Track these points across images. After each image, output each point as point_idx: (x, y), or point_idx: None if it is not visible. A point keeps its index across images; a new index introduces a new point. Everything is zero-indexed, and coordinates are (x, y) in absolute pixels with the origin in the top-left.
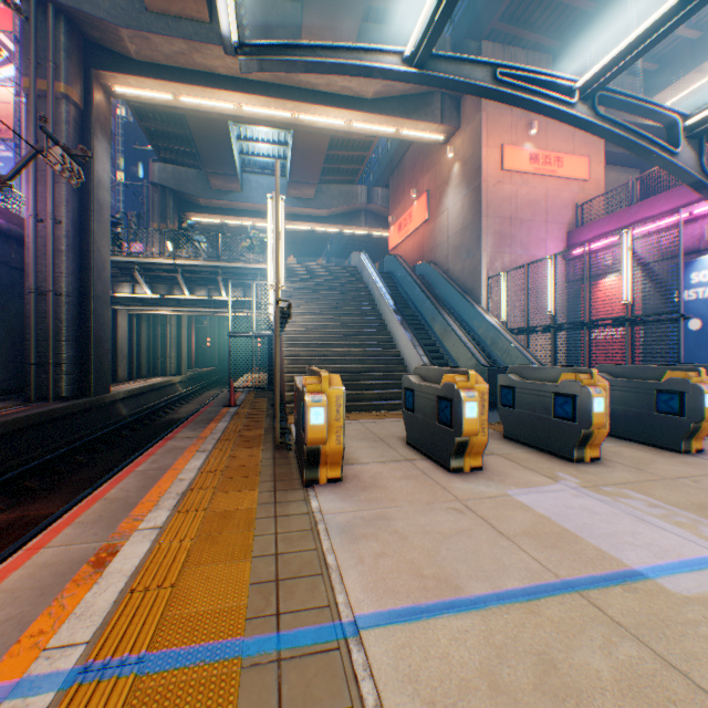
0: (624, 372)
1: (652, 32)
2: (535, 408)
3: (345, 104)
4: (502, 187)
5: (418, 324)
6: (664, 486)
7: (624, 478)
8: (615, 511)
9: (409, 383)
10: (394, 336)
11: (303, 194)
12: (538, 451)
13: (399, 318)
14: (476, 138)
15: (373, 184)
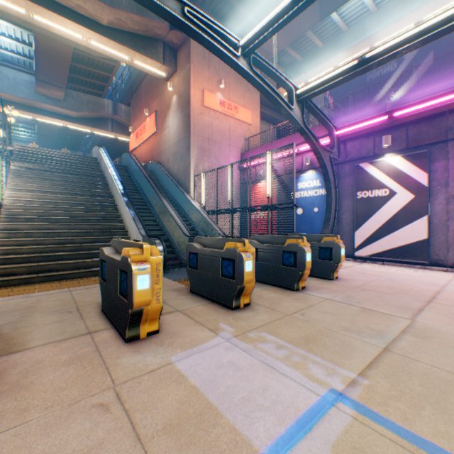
0: (267, 239)
1: (280, 18)
2: (211, 269)
3: (82, 21)
4: (204, 117)
5: (145, 205)
6: (286, 323)
7: (264, 320)
8: (254, 362)
9: (104, 255)
10: (122, 214)
11: (53, 94)
12: (211, 303)
13: (126, 199)
14: (187, 80)
15: (119, 101)
